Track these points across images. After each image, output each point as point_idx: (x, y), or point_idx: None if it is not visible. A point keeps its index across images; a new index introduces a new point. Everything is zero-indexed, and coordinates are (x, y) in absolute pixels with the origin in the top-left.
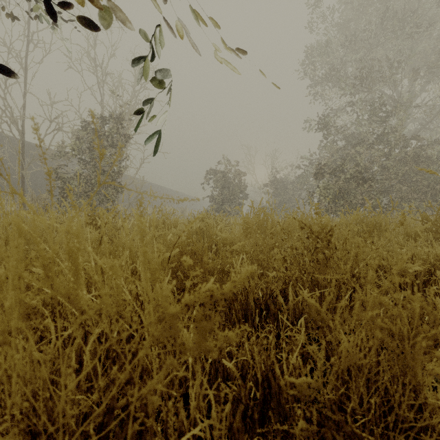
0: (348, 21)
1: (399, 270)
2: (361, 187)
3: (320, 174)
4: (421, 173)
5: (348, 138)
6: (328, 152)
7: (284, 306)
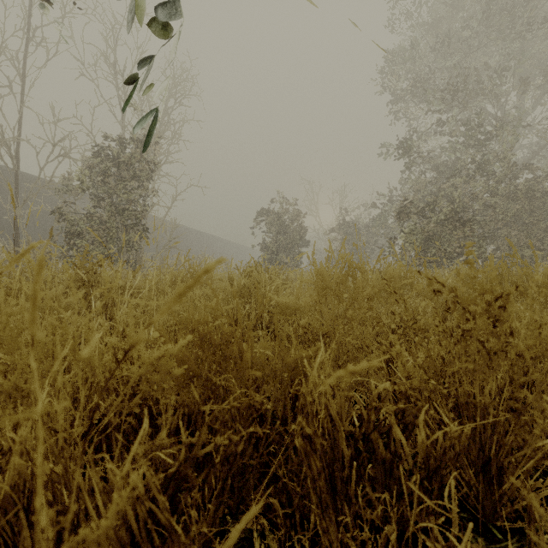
0: (440, 18)
1: None
2: (459, 231)
3: (405, 215)
4: (537, 213)
5: (440, 169)
6: (415, 187)
7: (406, 448)
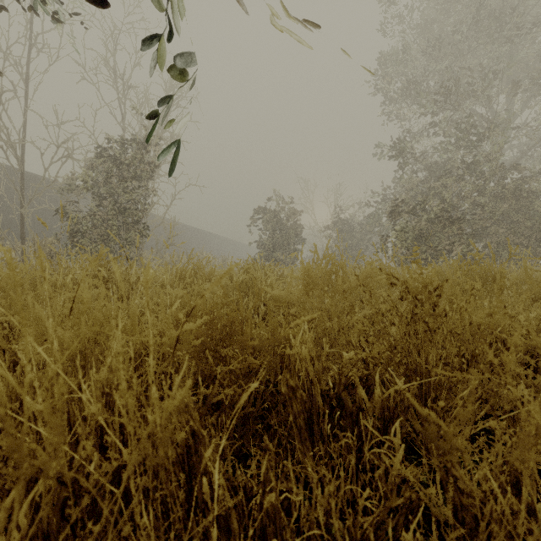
0: (431, 22)
1: (534, 346)
2: (448, 229)
3: (397, 214)
4: (524, 212)
5: (431, 168)
6: (406, 186)
7: (367, 402)
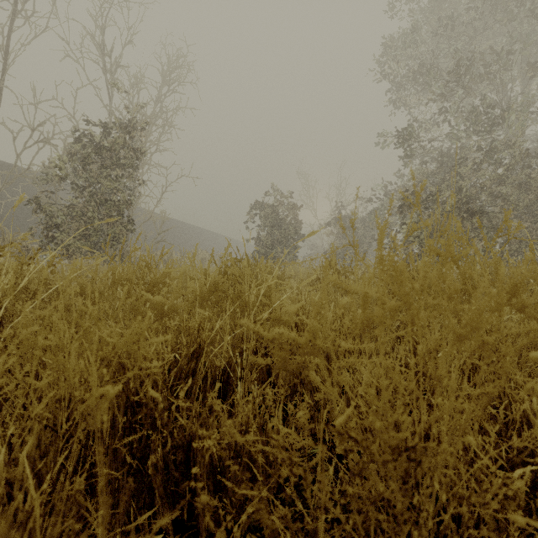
0: (443, 1)
1: None
2: (467, 223)
3: (408, 206)
4: None
5: (443, 159)
6: (416, 178)
7: None
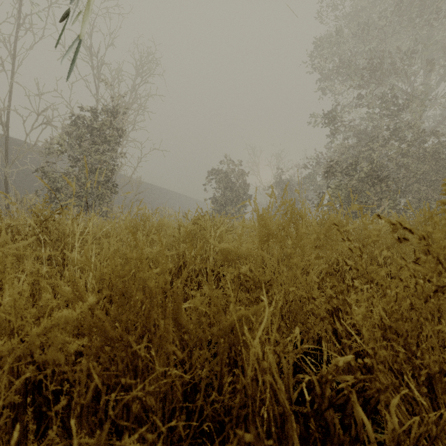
0: (360, 10)
1: None
2: (377, 187)
3: (331, 173)
4: (442, 172)
5: (360, 135)
6: (339, 150)
7: (371, 435)
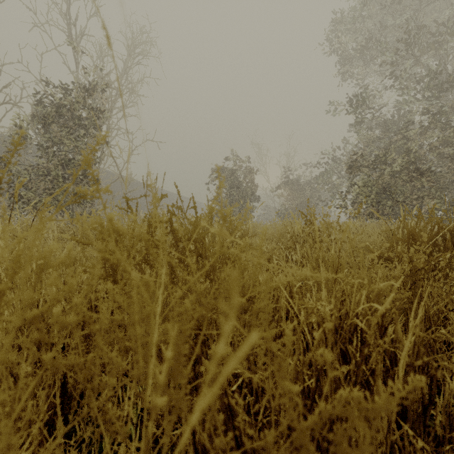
0: None
1: None
2: (418, 182)
3: (359, 167)
4: None
5: (388, 125)
6: (364, 142)
7: None
